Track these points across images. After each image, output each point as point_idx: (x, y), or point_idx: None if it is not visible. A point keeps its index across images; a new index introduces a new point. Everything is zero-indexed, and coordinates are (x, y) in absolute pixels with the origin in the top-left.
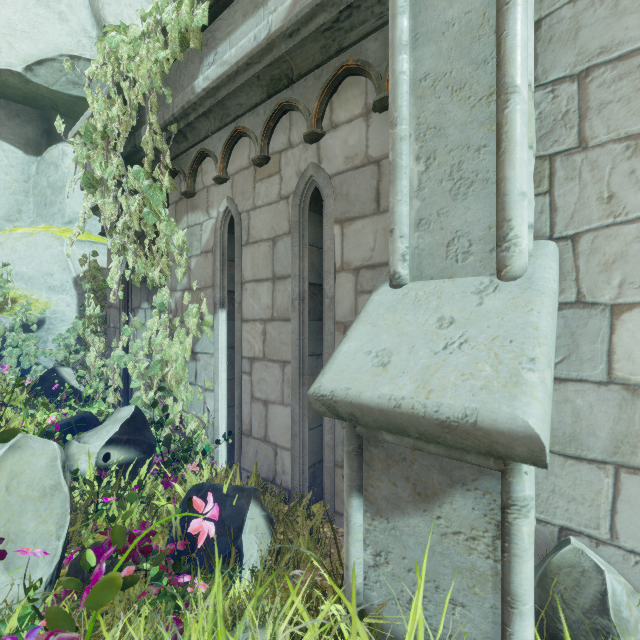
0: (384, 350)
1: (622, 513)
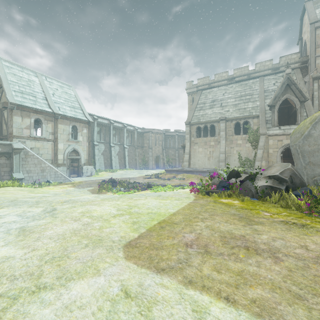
0: (17, 176)
1: (24, 182)
